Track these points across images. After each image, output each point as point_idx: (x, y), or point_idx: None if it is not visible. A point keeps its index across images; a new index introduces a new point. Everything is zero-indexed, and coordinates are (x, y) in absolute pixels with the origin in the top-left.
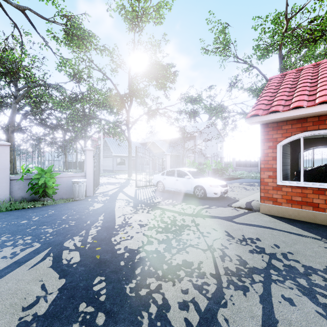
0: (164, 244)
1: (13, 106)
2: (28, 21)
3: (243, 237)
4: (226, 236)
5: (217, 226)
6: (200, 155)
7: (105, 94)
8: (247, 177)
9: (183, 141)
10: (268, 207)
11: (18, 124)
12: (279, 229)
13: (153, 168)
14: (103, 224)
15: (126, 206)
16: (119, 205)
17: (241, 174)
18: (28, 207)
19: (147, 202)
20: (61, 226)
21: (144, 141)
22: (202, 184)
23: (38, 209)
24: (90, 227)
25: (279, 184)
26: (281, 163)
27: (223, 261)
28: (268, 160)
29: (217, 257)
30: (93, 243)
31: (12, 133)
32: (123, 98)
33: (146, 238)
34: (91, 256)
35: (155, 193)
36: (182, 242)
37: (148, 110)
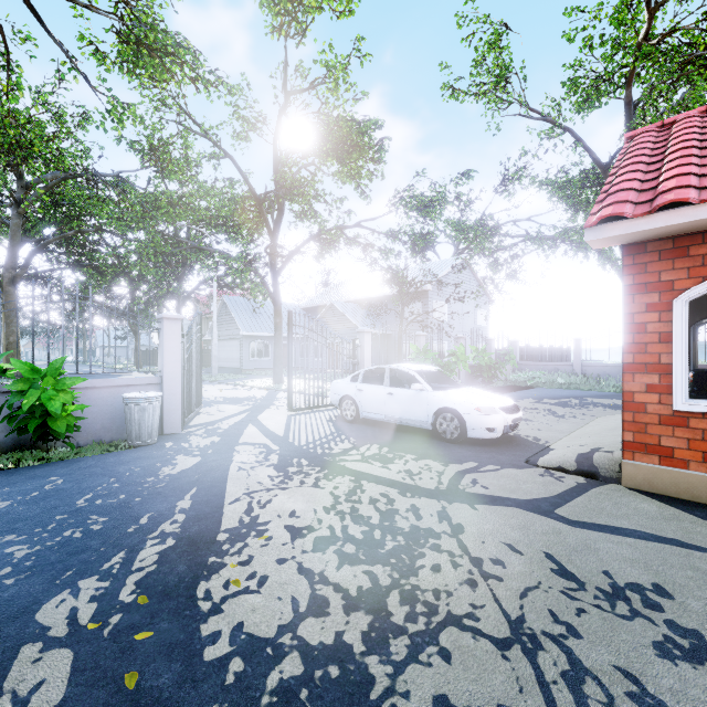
0: (365, 616)
1: (12, 223)
2: (23, 1)
3: (610, 580)
4: (555, 578)
5: (519, 535)
6: (440, 333)
7: (221, 193)
8: (547, 385)
9: (398, 304)
10: (646, 471)
11: (25, 264)
12: (704, 546)
13: (330, 364)
14: (185, 527)
15: (259, 465)
16: (241, 460)
17: (535, 378)
18: (1, 467)
19: (316, 452)
20: (59, 535)
21: (312, 304)
22: (456, 404)
23: (24, 473)
24: (144, 539)
25: (681, 410)
26: (685, 350)
27: (581, 705)
28: (646, 342)
29: (555, 684)
30: (133, 608)
31: (11, 285)
32: (262, 202)
33: (308, 587)
34: (108, 675)
35: (335, 427)
36: (423, 604)
37: (320, 230)
